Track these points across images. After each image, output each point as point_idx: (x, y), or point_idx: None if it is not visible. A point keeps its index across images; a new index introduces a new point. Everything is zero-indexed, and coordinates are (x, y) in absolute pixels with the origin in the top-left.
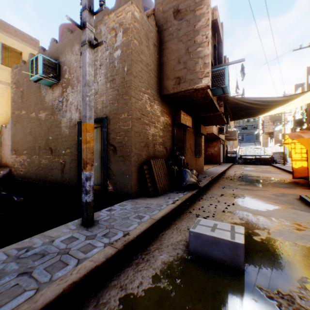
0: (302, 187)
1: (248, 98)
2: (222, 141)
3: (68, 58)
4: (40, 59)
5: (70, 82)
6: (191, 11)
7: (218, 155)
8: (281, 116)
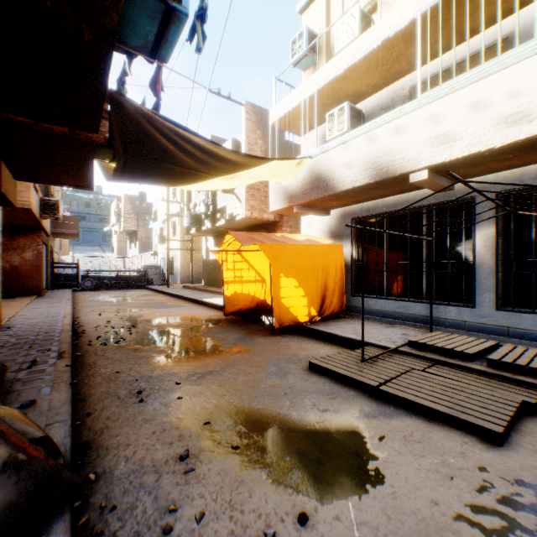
0: (257, 332)
1: (181, 128)
2: (46, 236)
3: None
4: None
5: None
6: None
7: (38, 272)
8: (151, 207)
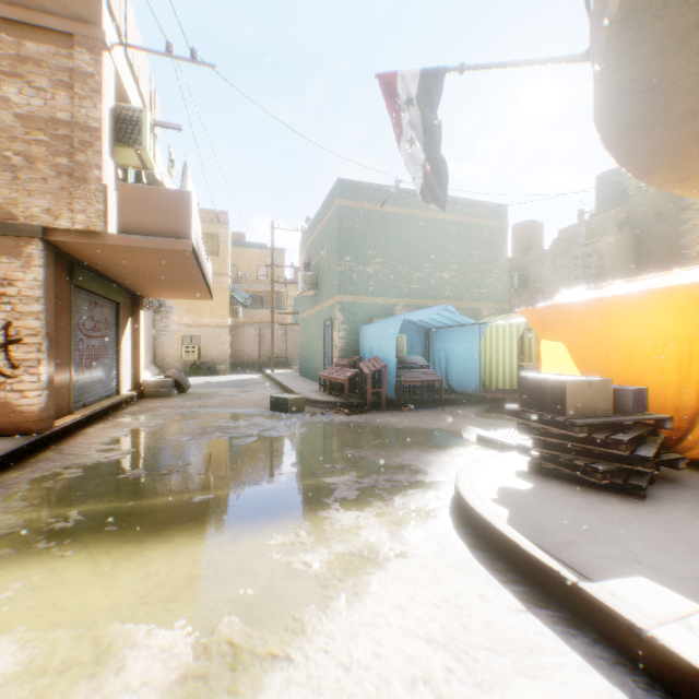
0: None
1: None
2: None
3: (537, 270)
4: (516, 276)
5: (540, 290)
6: (672, 214)
7: None
8: None
